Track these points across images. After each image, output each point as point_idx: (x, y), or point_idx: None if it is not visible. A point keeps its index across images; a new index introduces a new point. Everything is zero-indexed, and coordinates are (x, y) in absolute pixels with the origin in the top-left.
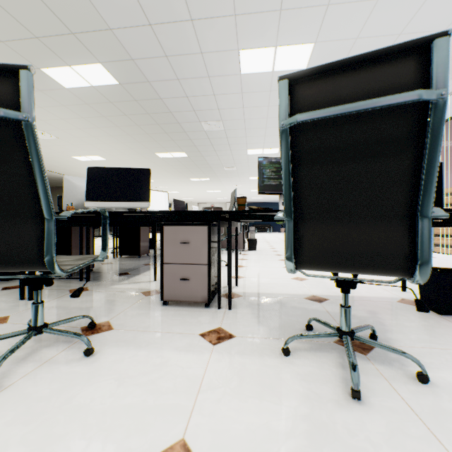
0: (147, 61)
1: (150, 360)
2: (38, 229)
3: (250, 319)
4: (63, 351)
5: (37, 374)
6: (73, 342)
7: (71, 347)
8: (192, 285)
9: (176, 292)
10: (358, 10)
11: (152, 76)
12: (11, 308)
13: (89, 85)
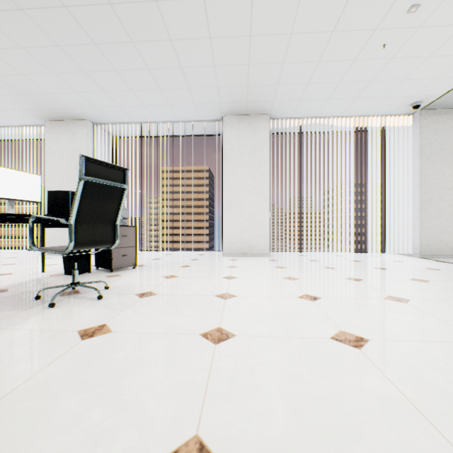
0: None
1: None
2: None
3: None
4: None
5: None
6: None
7: None
8: None
9: None
10: (3, 39)
11: None
12: None
13: None
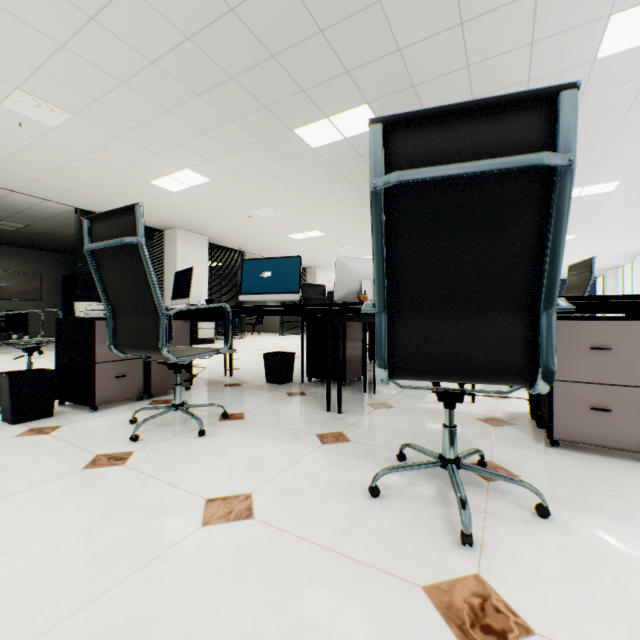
0: (433, 82)
1: None
2: (522, 326)
3: None
4: (488, 500)
5: (498, 532)
6: (482, 487)
7: (492, 496)
8: (615, 421)
9: (579, 429)
10: None
11: (433, 104)
12: (331, 422)
13: (341, 138)
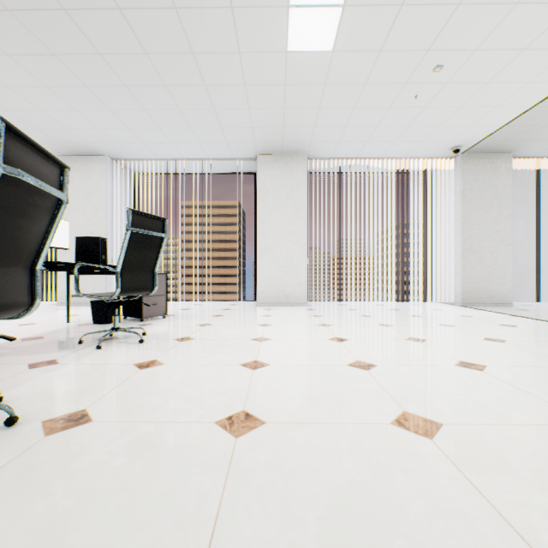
0: None
1: (51, 378)
2: (28, 278)
3: (33, 356)
4: None
5: (5, 415)
6: None
7: None
8: None
9: None
10: (29, 78)
11: None
12: None
13: None
